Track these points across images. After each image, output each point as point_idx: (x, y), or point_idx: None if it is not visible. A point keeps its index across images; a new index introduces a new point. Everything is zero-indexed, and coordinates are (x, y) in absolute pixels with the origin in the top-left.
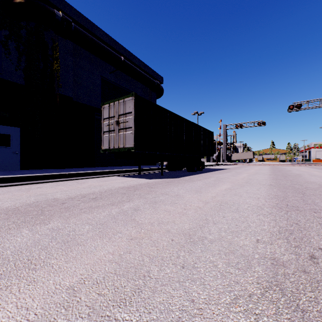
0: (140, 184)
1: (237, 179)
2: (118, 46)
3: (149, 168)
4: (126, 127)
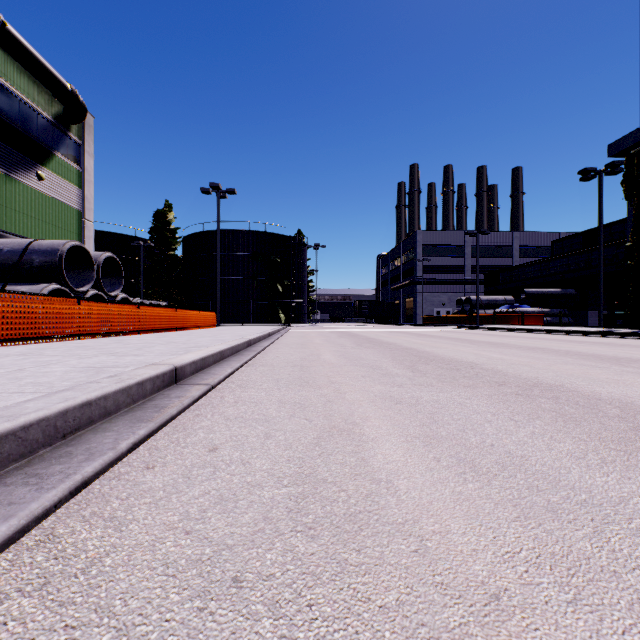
0: None
1: None
2: None
3: None
4: None
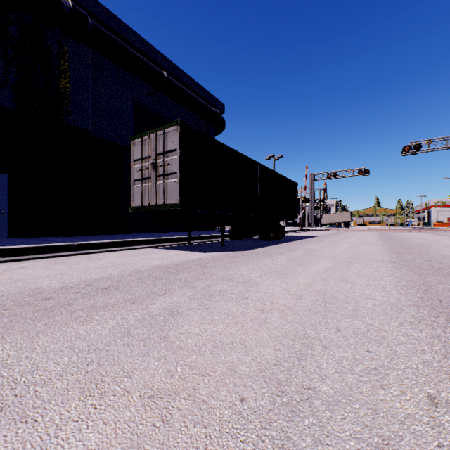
0: (187, 262)
1: (337, 253)
2: (159, 56)
3: (204, 236)
4: (167, 173)
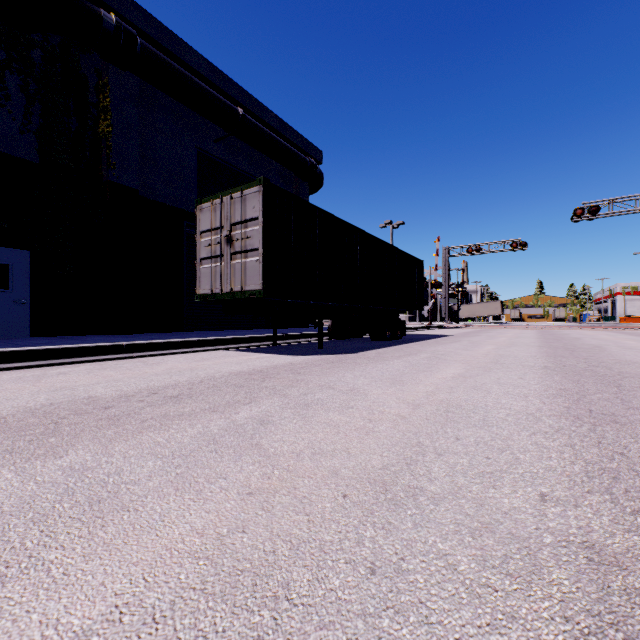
0: (274, 367)
1: (474, 357)
2: (233, 87)
3: (295, 334)
4: (246, 249)
